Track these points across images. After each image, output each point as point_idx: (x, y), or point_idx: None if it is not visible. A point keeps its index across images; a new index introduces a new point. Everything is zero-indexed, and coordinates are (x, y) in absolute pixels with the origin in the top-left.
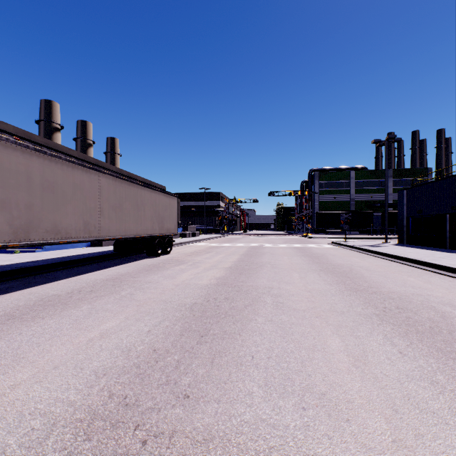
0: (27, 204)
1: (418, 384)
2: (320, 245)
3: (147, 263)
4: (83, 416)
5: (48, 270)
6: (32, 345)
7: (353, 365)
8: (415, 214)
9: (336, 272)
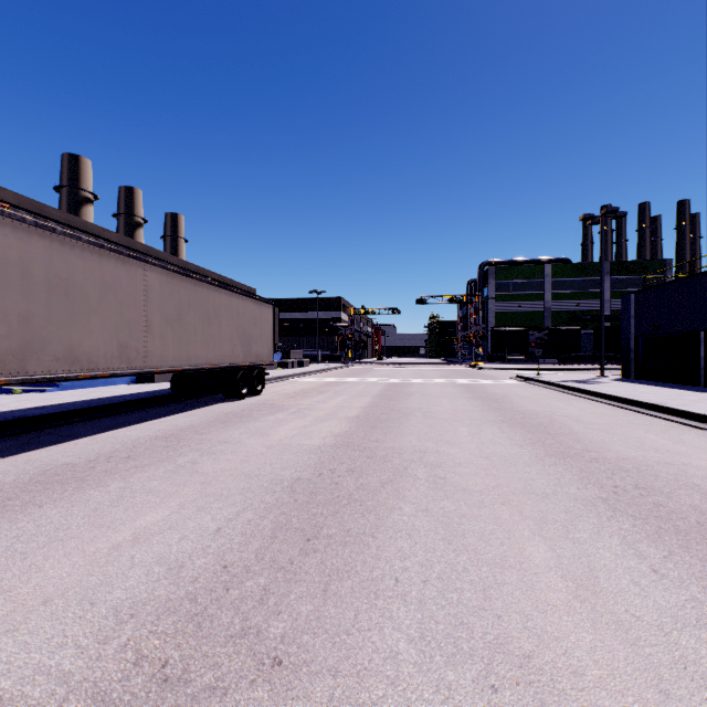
0: (22, 315)
1: (697, 635)
2: (498, 380)
3: (223, 409)
4: (82, 705)
5: (62, 421)
6: (13, 556)
7: (574, 596)
8: (649, 331)
9: (528, 425)
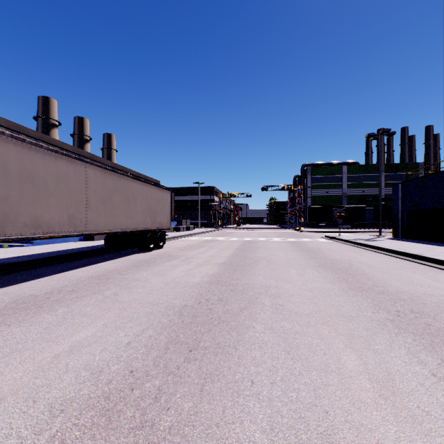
0: (2, 196)
1: None
2: (314, 239)
3: (137, 258)
4: None
5: (32, 266)
6: None
7: (379, 394)
8: (410, 207)
9: (335, 268)
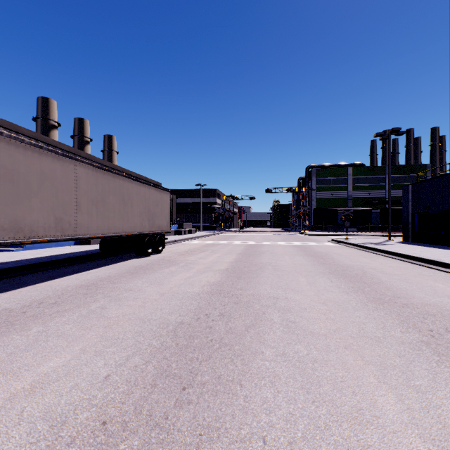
0: None
1: None
2: (320, 243)
3: (134, 264)
4: None
5: (17, 273)
6: None
7: None
8: (422, 210)
9: (348, 276)
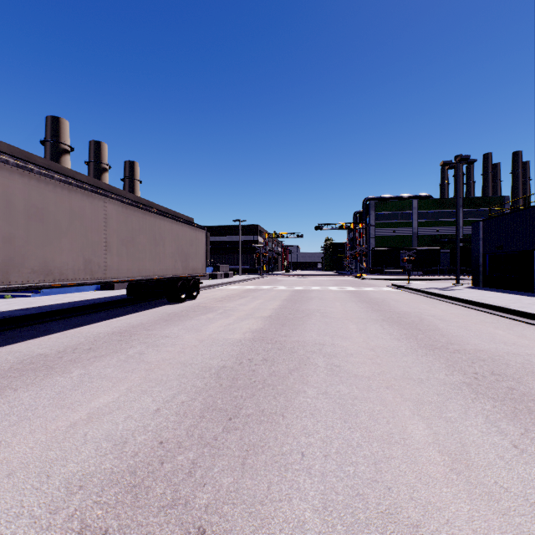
0: (6, 237)
1: None
2: (378, 288)
3: (166, 311)
4: None
5: (40, 320)
6: None
7: (451, 469)
8: (494, 250)
9: (403, 323)
